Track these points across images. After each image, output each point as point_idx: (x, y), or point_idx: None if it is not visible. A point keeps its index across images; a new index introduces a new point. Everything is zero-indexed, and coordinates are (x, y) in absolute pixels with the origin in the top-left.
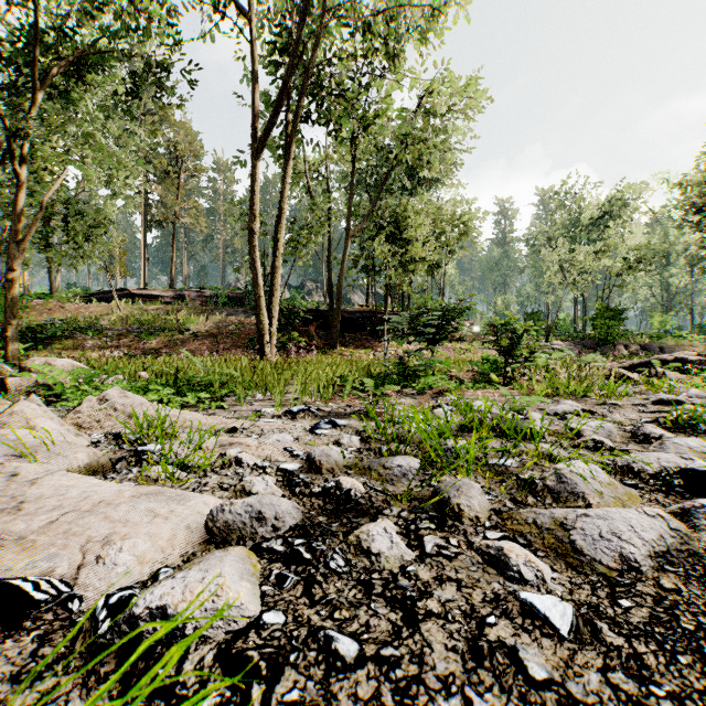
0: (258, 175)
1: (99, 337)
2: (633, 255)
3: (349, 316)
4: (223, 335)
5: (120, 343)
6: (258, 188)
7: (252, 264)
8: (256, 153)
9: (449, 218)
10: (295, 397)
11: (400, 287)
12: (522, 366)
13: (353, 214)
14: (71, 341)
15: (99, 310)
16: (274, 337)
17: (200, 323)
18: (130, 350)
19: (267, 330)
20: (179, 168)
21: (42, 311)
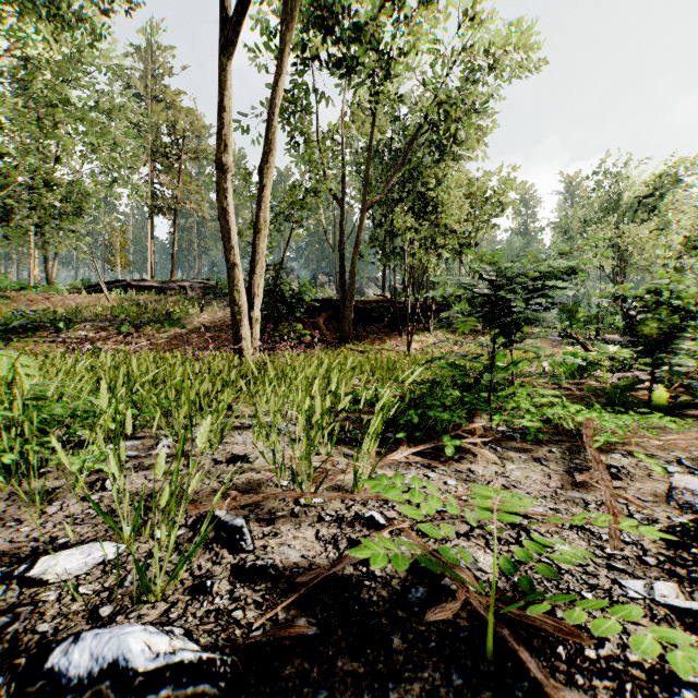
0: (230, 82)
1: (75, 329)
2: (697, 234)
3: (363, 305)
4: (216, 328)
5: (96, 337)
6: (230, 101)
7: (221, 216)
8: (225, 46)
9: (482, 189)
10: (236, 455)
11: (426, 268)
12: (692, 372)
13: (368, 185)
14: (40, 334)
15: (87, 301)
16: (256, 324)
17: (193, 315)
18: (105, 345)
19: (245, 314)
20: (180, 150)
21: (24, 302)
